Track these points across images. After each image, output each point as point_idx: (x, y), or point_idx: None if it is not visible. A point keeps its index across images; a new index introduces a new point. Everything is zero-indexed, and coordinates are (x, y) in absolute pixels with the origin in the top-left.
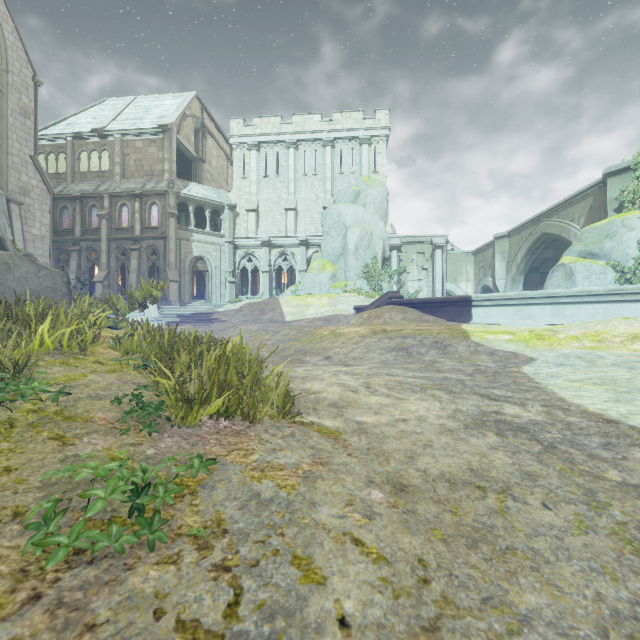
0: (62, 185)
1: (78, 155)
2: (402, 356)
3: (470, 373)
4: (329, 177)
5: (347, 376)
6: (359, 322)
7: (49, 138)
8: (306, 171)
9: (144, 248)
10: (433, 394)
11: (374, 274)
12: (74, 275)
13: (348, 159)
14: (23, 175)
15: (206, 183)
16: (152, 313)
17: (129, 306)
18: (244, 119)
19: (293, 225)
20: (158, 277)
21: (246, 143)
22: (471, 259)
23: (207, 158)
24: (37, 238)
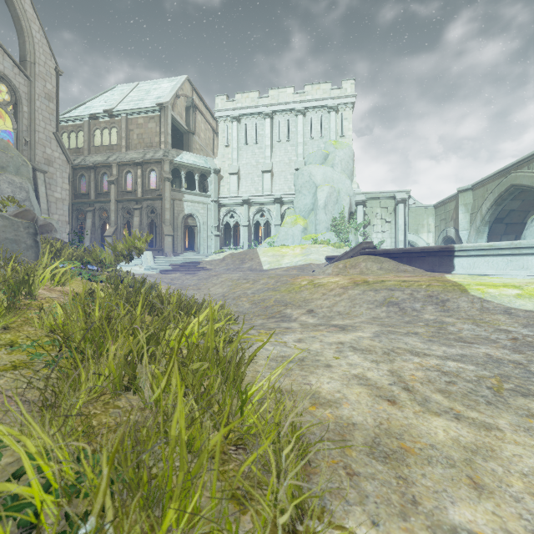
0: (80, 157)
1: (93, 132)
2: (395, 312)
3: (512, 346)
4: (300, 142)
5: (358, 355)
6: (335, 272)
7: (71, 119)
8: (280, 138)
9: (144, 208)
10: (527, 410)
11: (341, 227)
12: (89, 231)
13: (317, 126)
14: (47, 149)
15: (195, 152)
16: (148, 262)
17: (115, 258)
18: (227, 95)
19: (269, 185)
20: (156, 232)
21: (229, 116)
22: (432, 212)
23: (196, 131)
24: (59, 200)
